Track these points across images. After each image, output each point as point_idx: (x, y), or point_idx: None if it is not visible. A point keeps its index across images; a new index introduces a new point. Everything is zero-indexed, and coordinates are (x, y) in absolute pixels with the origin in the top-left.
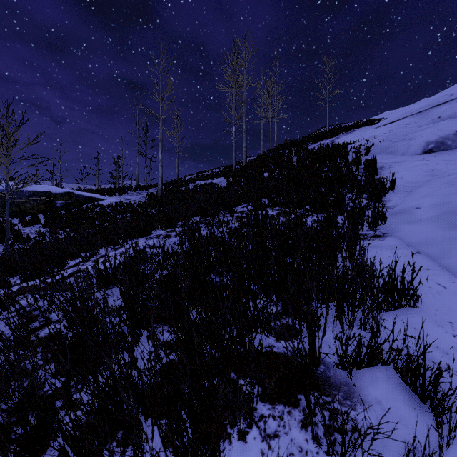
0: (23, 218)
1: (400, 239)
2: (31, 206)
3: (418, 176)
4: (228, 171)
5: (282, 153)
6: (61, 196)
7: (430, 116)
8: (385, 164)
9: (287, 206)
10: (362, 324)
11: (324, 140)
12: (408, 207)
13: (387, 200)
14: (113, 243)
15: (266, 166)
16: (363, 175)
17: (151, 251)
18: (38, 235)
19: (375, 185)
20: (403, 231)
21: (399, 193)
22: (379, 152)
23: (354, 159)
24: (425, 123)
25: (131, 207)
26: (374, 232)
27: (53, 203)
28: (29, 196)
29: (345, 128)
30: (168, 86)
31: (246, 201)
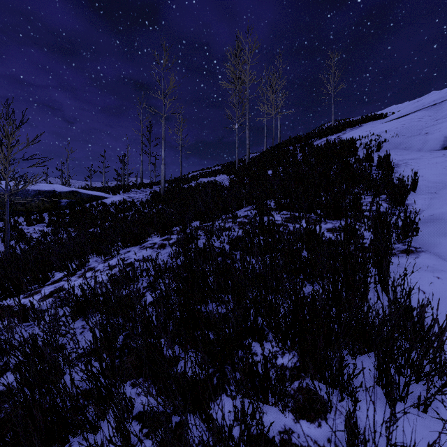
0: (29, 217)
1: (440, 257)
2: (36, 205)
3: (441, 175)
4: (230, 168)
5: (286, 150)
6: (66, 194)
7: (446, 108)
8: (401, 161)
9: (295, 210)
10: (421, 404)
11: (330, 136)
12: (440, 213)
13: (410, 203)
14: (103, 253)
15: (270, 163)
16: (377, 173)
17: (140, 268)
18: (40, 235)
19: (397, 186)
20: (442, 246)
21: (422, 194)
22: (392, 148)
23: (365, 156)
24: (441, 117)
25: (133, 205)
26: (403, 245)
27: (58, 202)
28: (35, 195)
29: (351, 123)
30: (170, 83)
31: (250, 203)
